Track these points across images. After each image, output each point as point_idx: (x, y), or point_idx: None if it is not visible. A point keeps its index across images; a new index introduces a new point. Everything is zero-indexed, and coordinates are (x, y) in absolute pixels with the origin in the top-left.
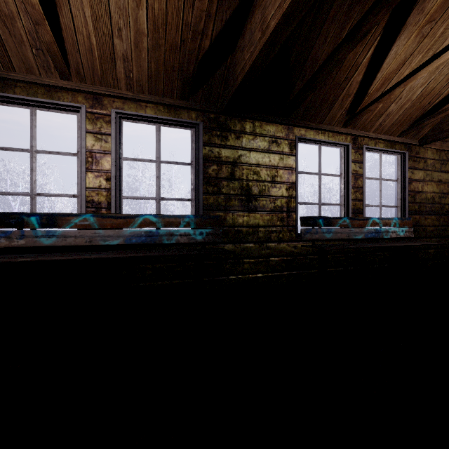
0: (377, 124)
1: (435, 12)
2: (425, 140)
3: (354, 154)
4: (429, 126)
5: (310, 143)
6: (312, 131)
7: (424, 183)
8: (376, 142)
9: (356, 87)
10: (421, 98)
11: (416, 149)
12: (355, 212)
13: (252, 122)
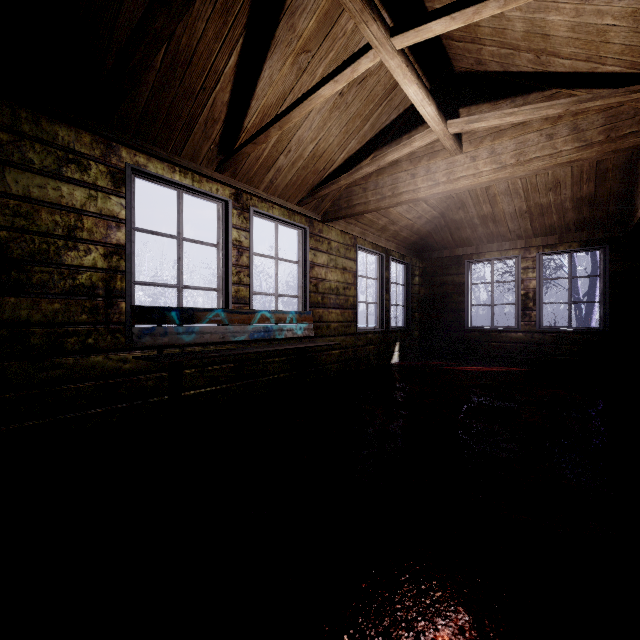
0: (268, 180)
1: (309, 40)
2: (327, 216)
3: (237, 217)
4: (330, 200)
5: (161, 184)
6: (162, 164)
7: (328, 269)
8: (269, 205)
9: (224, 110)
10: (315, 159)
11: (319, 225)
12: (238, 302)
13: (9, 106)
